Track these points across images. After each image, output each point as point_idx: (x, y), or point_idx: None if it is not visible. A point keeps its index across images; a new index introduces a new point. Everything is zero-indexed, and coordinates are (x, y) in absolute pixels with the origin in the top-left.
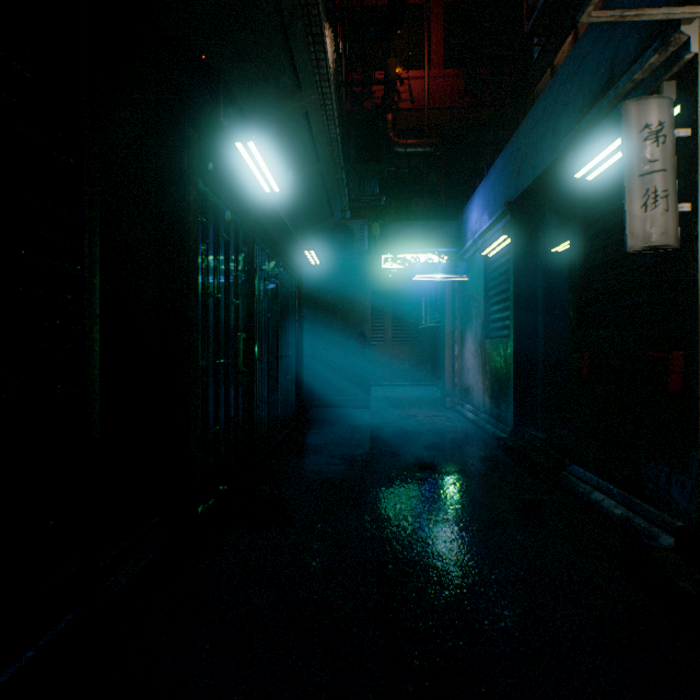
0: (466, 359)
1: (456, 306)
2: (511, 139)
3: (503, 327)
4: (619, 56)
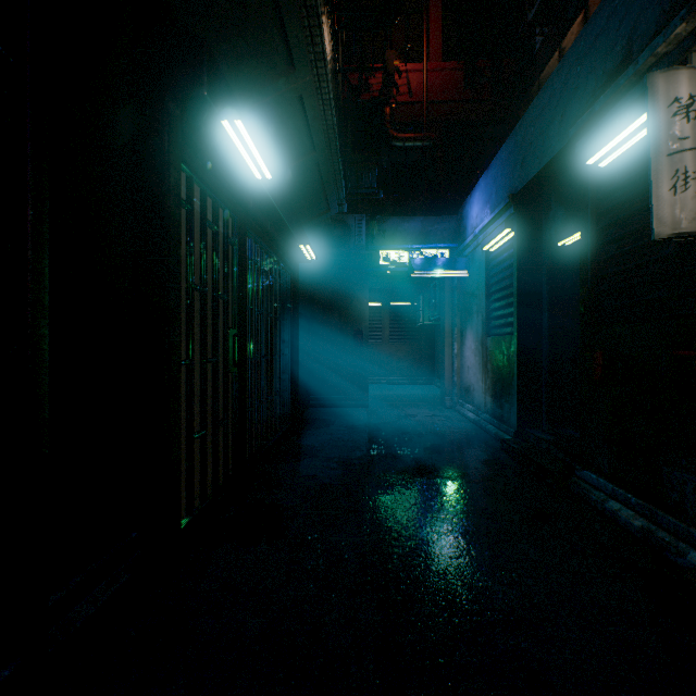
0: (466, 357)
1: (456, 303)
2: (515, 128)
3: (506, 324)
4: (638, 30)
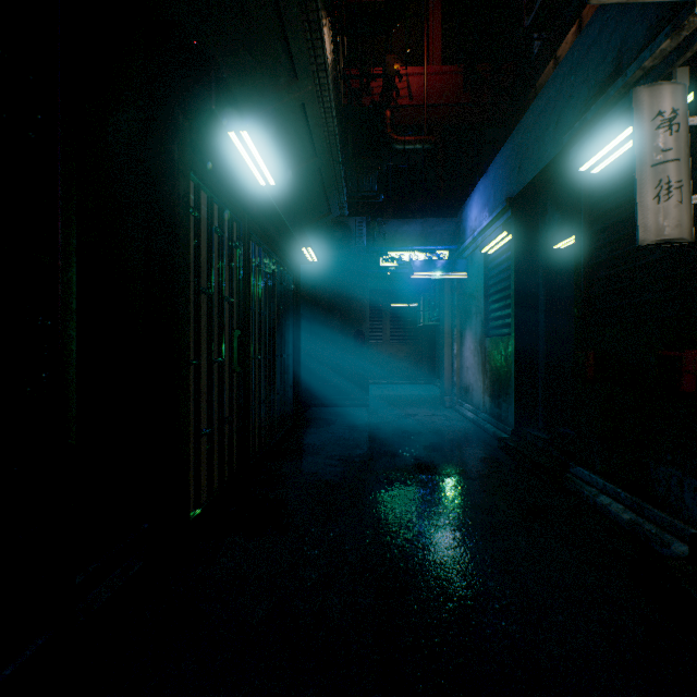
0: (465, 357)
1: (455, 304)
2: (512, 134)
3: (504, 325)
4: (627, 44)
